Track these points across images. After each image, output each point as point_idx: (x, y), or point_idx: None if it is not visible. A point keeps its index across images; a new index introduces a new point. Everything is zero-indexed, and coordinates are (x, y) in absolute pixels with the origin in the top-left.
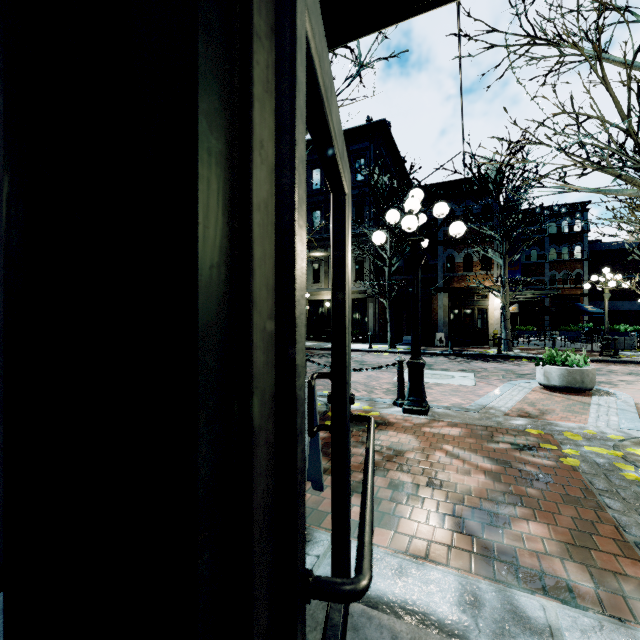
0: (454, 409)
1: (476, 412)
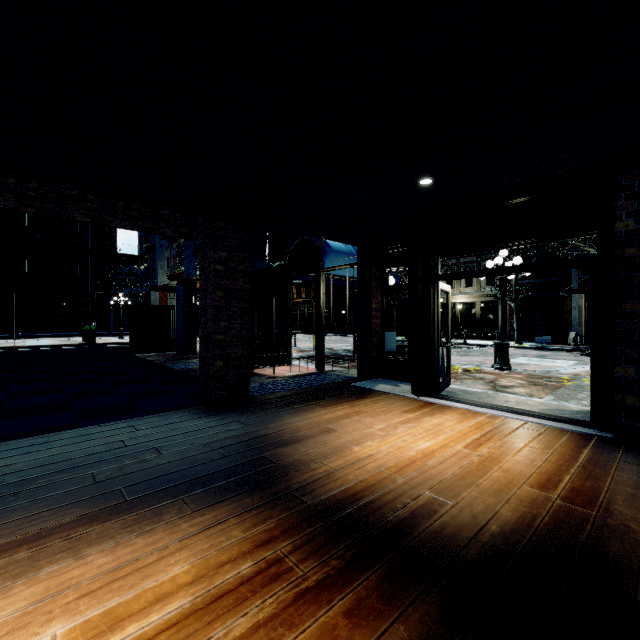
0: (528, 370)
1: (541, 372)
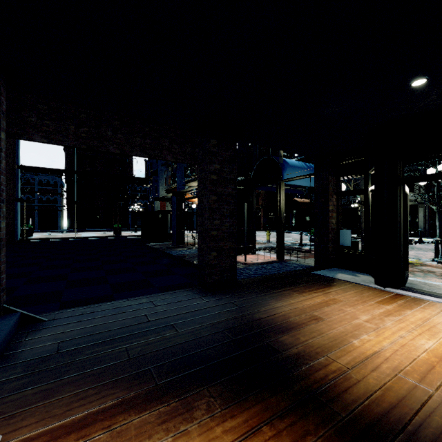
0: None
1: None
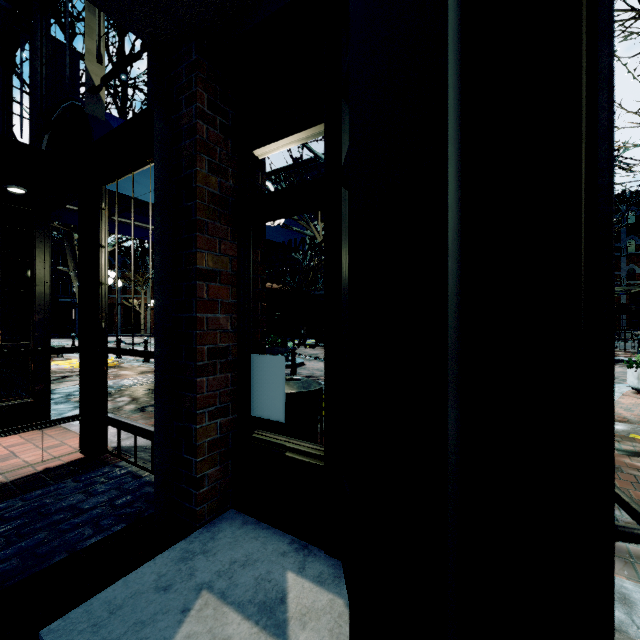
0: None
1: None
